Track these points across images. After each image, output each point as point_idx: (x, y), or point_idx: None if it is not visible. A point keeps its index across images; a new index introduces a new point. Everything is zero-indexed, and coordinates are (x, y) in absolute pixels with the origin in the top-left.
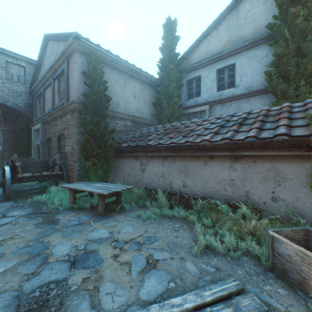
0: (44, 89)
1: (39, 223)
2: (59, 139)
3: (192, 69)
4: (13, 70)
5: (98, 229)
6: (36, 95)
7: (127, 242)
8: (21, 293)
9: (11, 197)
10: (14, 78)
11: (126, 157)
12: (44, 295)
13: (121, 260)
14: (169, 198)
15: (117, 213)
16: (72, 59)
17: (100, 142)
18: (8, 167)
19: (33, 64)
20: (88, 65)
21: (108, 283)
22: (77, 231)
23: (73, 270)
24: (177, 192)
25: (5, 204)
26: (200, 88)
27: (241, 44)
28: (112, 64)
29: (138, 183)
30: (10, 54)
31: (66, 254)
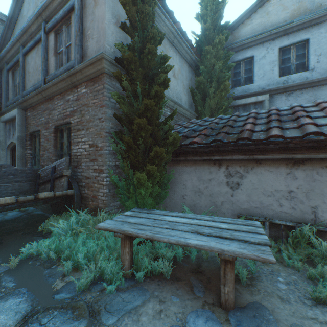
0: (23, 54)
1: None
2: (57, 133)
3: (241, 47)
4: None
5: None
6: (7, 67)
7: None
8: None
9: None
10: None
11: (191, 163)
12: None
13: None
14: (316, 239)
15: (247, 288)
16: None
17: (158, 134)
18: None
19: (0, 20)
20: None
21: None
22: None
23: None
24: None
25: None
26: (251, 73)
27: (322, 12)
28: None
29: (220, 207)
30: None
31: None
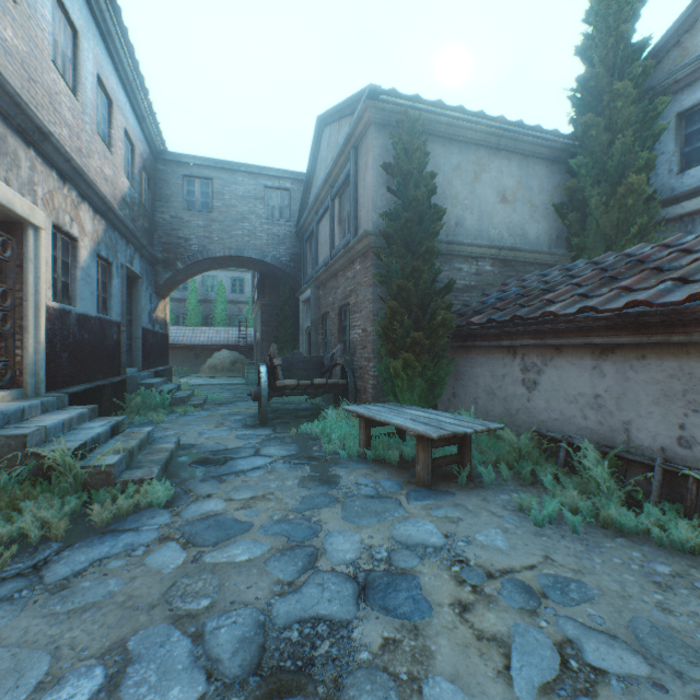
0: (316, 223)
1: (305, 478)
2: (341, 315)
3: (699, 71)
4: (274, 200)
5: (417, 520)
6: (305, 237)
7: (493, 574)
8: (269, 621)
9: (269, 421)
10: (275, 214)
11: (483, 351)
12: (306, 644)
13: (478, 623)
14: (620, 472)
15: (461, 487)
16: (364, 146)
17: (420, 316)
18: (264, 367)
19: (301, 181)
20: (395, 148)
21: (446, 683)
22: (371, 511)
23: (362, 606)
24: (653, 460)
25: (260, 432)
26: None
27: None
28: (446, 131)
29: (514, 418)
30: (269, 173)
31: (350, 561)
